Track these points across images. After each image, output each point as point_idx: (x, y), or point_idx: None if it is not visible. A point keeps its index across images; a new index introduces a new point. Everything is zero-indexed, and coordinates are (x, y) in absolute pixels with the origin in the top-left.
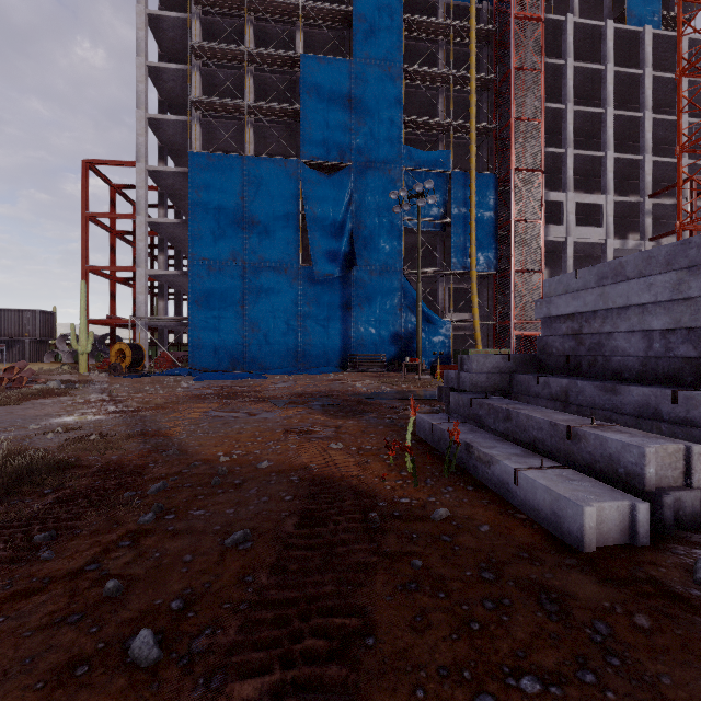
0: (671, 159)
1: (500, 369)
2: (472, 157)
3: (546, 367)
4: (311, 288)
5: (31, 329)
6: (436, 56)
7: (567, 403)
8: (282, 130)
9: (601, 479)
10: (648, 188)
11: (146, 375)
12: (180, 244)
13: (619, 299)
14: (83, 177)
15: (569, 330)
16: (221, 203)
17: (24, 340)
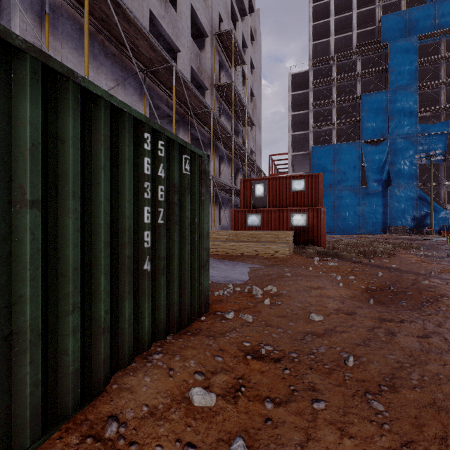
0: None
1: None
2: None
3: None
4: (366, 197)
5: None
6: (438, 68)
7: None
8: (348, 127)
9: None
10: None
11: None
12: None
13: None
14: (269, 161)
15: None
16: (325, 165)
17: None
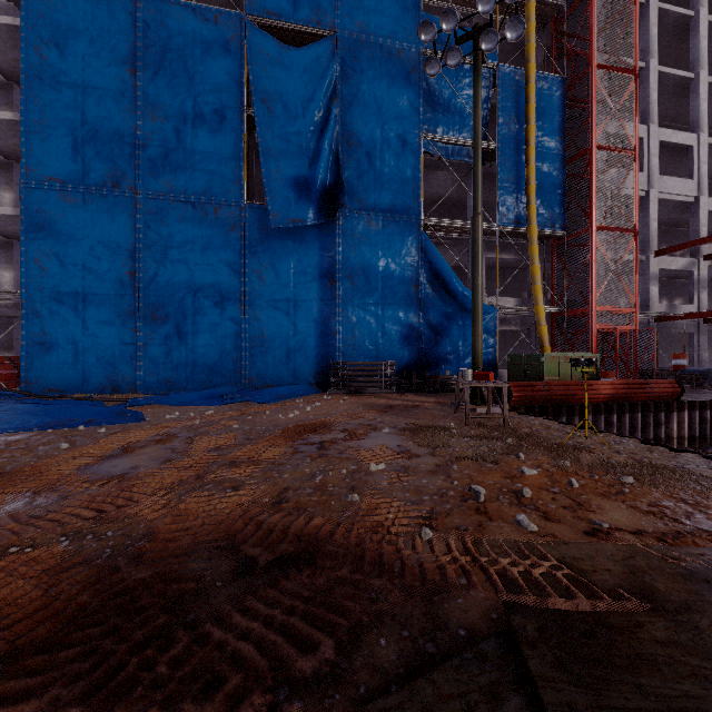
0: None
1: None
2: (531, 42)
3: None
4: (264, 244)
5: None
6: None
7: None
8: None
9: None
10: None
11: None
12: None
13: None
14: None
15: None
16: (90, 75)
17: None
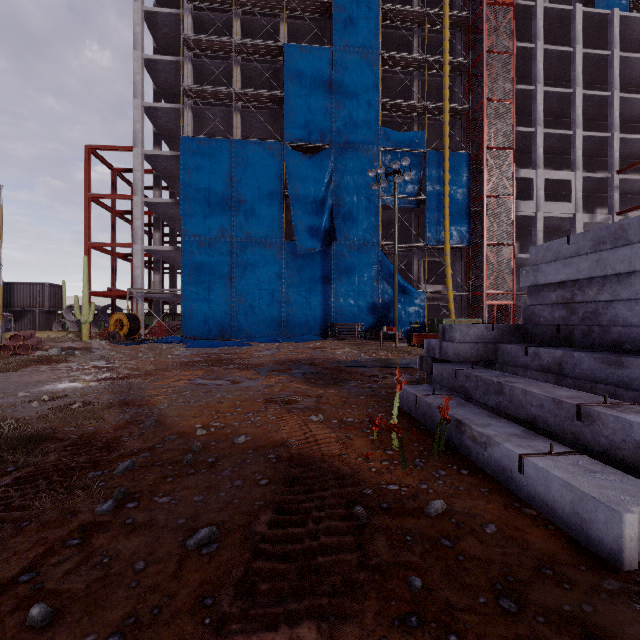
0: (639, 136)
1: (483, 339)
2: (446, 136)
3: (532, 337)
4: (294, 262)
5: (41, 300)
6: (411, 43)
7: (562, 376)
8: (266, 115)
9: (623, 468)
10: (617, 164)
11: (141, 342)
12: (174, 223)
13: (620, 265)
14: (86, 162)
15: (559, 298)
16: (211, 183)
17: (35, 310)
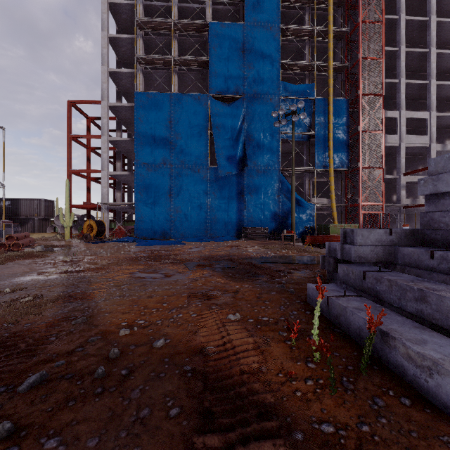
0: None
1: (382, 242)
2: (330, 87)
3: (431, 241)
4: (216, 182)
5: (38, 211)
6: (303, 19)
7: None
8: (196, 76)
9: None
10: None
11: (104, 241)
12: (131, 155)
13: None
14: (68, 112)
15: None
16: (156, 125)
17: (34, 218)
